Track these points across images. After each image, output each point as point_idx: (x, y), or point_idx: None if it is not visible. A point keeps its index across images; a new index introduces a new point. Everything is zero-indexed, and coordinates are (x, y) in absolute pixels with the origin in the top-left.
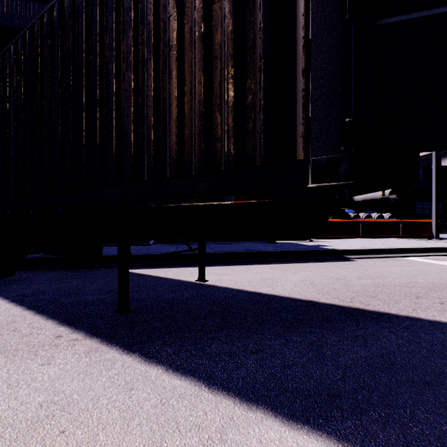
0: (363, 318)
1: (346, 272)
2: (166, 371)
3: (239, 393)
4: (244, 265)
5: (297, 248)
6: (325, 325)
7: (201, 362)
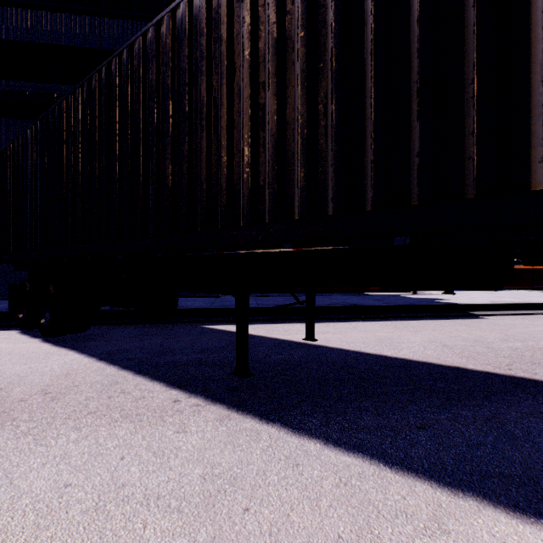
0: (538, 390)
1: (481, 332)
2: (326, 446)
3: (431, 476)
4: (345, 321)
5: (405, 301)
6: (492, 398)
7: (362, 437)
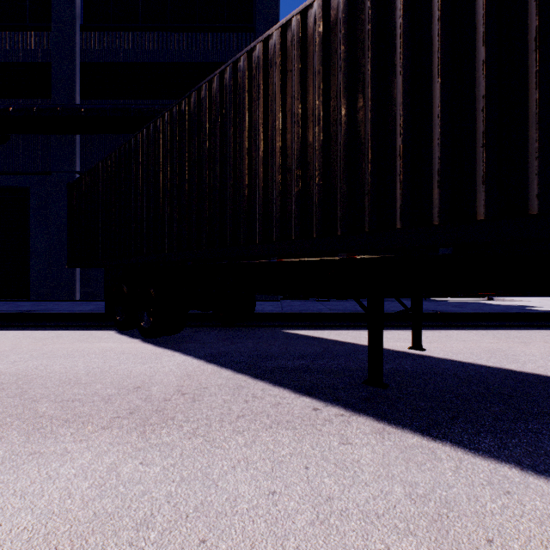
0: None
1: None
2: (525, 473)
3: None
4: (432, 329)
5: (492, 309)
6: None
7: None
